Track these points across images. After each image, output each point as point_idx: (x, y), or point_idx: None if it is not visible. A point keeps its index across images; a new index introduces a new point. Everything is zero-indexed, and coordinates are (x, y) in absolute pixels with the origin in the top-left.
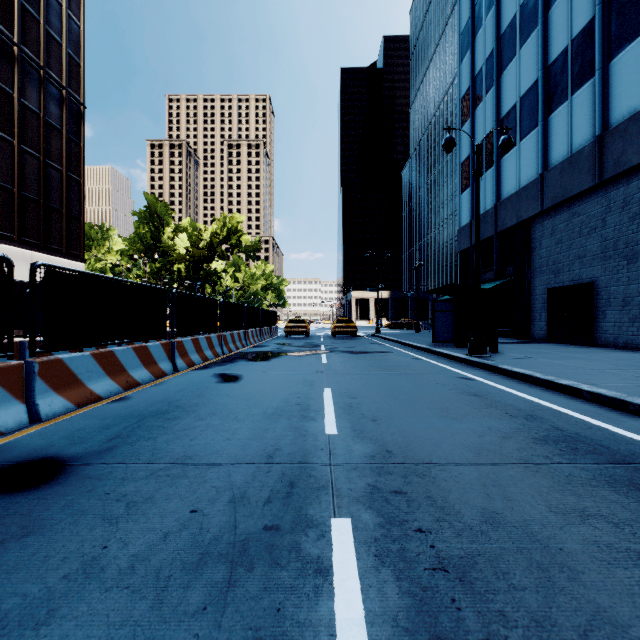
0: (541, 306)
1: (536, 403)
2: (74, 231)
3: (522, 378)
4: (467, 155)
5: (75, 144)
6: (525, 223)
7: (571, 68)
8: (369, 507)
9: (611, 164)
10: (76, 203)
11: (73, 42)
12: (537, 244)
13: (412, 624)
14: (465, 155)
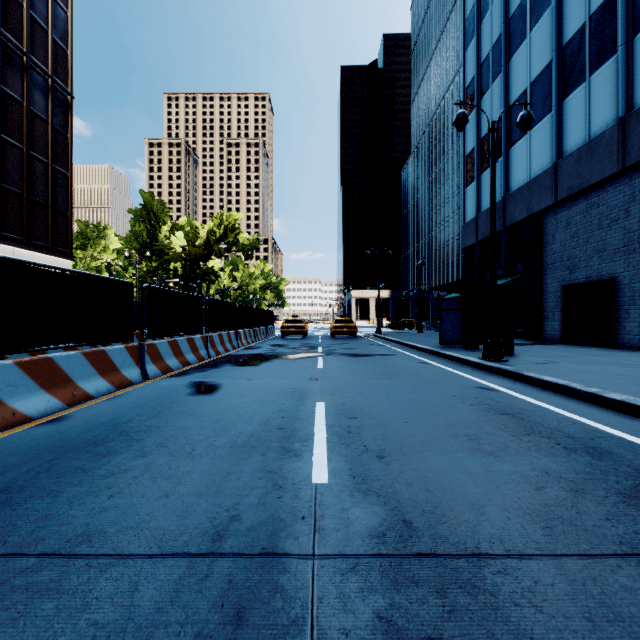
0: (554, 305)
1: (589, 426)
2: (61, 227)
3: (555, 389)
4: (472, 147)
5: (62, 136)
6: (536, 216)
7: (589, 46)
8: None
9: (637, 148)
10: (63, 197)
11: (60, 29)
12: (550, 238)
13: None
14: (470, 147)
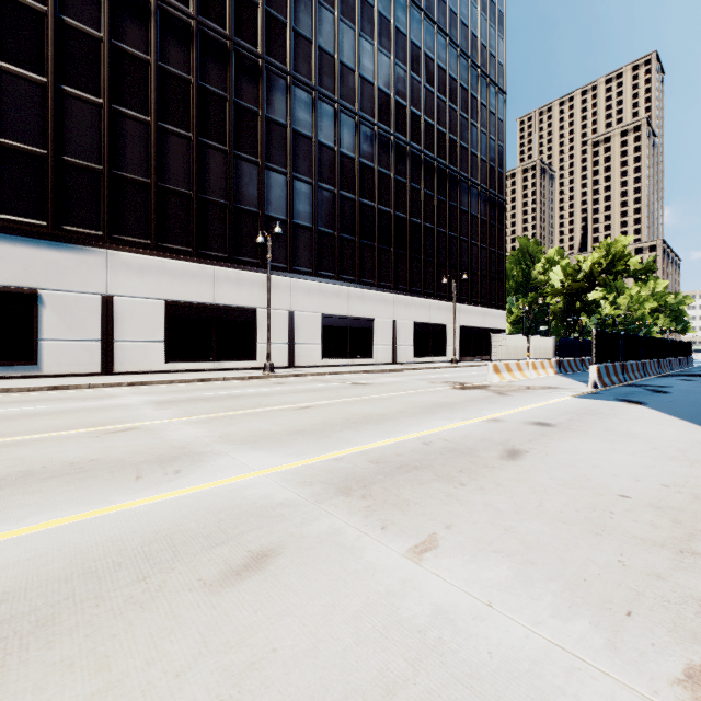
0: None
1: None
2: (500, 290)
3: None
4: None
5: (500, 230)
6: None
7: None
8: None
9: None
10: (501, 270)
11: (499, 161)
12: None
13: None
14: None
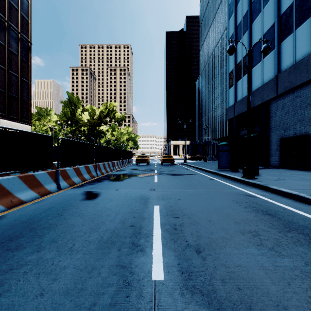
0: (276, 148)
1: None
2: (25, 109)
3: (290, 196)
4: (232, 68)
5: (25, 63)
6: (266, 103)
7: (295, 14)
8: None
9: None
10: (26, 94)
11: (24, 9)
12: (273, 114)
13: None
14: (231, 69)
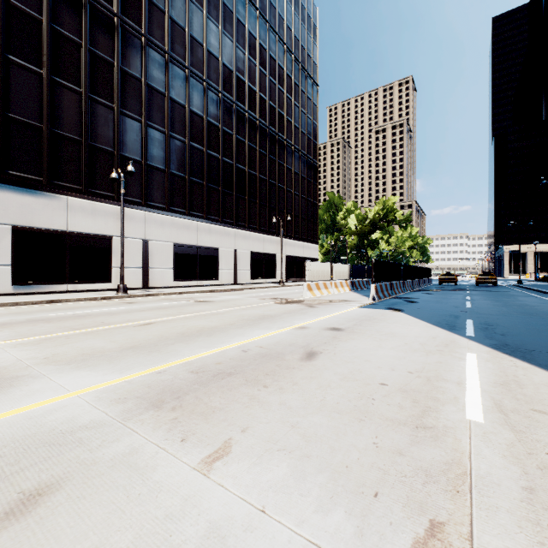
0: None
1: None
2: (315, 229)
3: None
4: None
5: (315, 185)
6: None
7: None
8: (473, 302)
9: None
10: (315, 215)
11: (314, 134)
12: None
13: (475, 303)
14: None
